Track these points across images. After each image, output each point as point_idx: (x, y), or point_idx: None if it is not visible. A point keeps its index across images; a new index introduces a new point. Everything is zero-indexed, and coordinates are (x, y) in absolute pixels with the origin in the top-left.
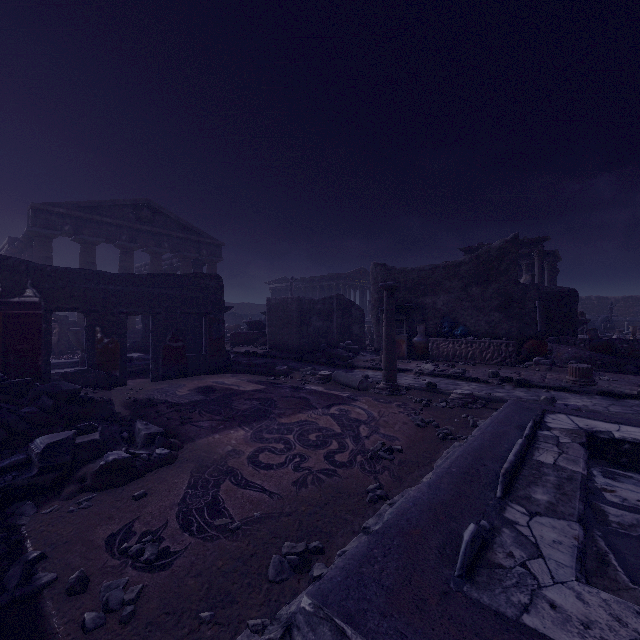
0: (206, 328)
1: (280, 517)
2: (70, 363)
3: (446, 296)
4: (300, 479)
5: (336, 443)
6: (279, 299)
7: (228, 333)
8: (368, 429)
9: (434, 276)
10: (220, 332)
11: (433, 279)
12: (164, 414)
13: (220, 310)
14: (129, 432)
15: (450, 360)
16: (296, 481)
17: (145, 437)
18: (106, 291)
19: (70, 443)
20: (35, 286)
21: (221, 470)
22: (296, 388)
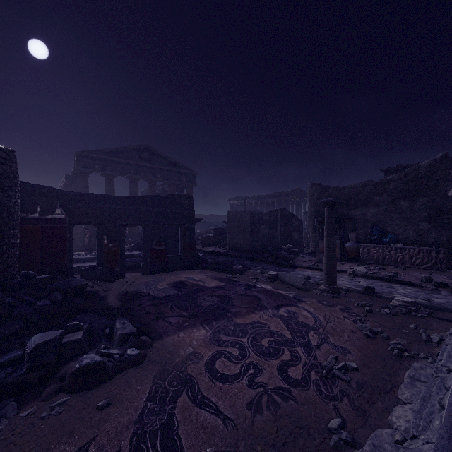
0: (181, 235)
1: None
2: (94, 258)
3: (375, 209)
4: (254, 400)
5: (288, 352)
6: (236, 212)
7: (200, 236)
8: (317, 336)
9: (364, 192)
10: (191, 238)
11: (363, 195)
12: (144, 307)
13: (192, 222)
14: (111, 328)
15: (380, 263)
16: (250, 402)
17: (120, 337)
18: (110, 209)
19: (56, 343)
20: (62, 206)
21: (180, 378)
22: (249, 286)
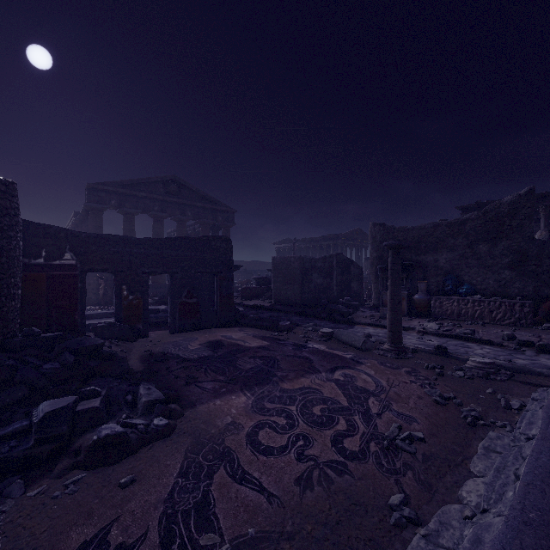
0: (217, 286)
1: (280, 541)
2: (110, 313)
3: (449, 254)
4: (304, 475)
5: (344, 421)
6: (283, 258)
7: (240, 287)
8: (378, 403)
9: (436, 234)
10: (229, 289)
11: (435, 237)
12: (173, 371)
13: (229, 269)
14: (134, 394)
15: (454, 319)
16: (299, 478)
17: (145, 404)
18: (131, 254)
19: (69, 412)
20: (72, 250)
21: (217, 451)
22: (298, 346)
